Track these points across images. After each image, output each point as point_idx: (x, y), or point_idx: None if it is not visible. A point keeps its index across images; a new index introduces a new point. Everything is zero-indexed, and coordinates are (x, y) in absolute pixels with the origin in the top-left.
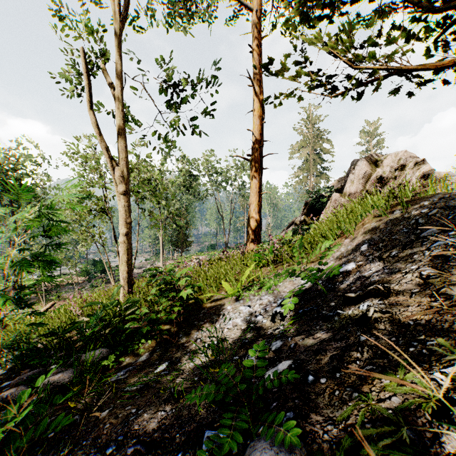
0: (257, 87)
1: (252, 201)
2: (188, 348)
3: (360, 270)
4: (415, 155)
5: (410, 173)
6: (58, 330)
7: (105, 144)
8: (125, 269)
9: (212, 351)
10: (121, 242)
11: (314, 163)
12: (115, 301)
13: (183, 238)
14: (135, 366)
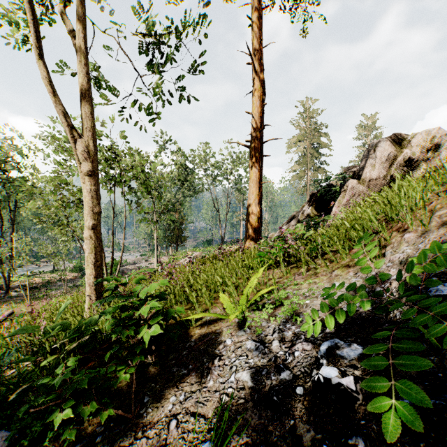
0: (257, 65)
1: (252, 192)
2: (151, 444)
3: None
4: None
5: (446, 153)
6: None
7: (63, 108)
8: (91, 273)
9: None
10: (86, 238)
11: (311, 157)
12: (64, 322)
13: (178, 233)
14: None
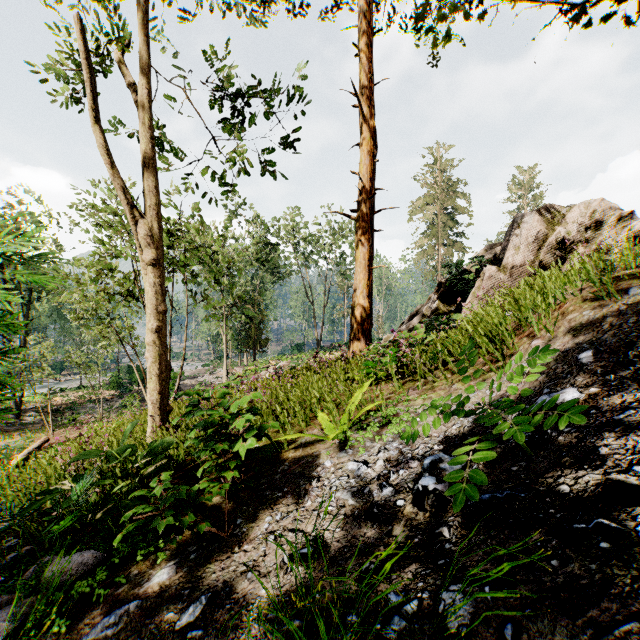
0: (366, 108)
1: (358, 280)
2: (250, 556)
3: (597, 405)
4: (616, 206)
5: (610, 233)
6: (11, 510)
7: (121, 181)
8: (155, 388)
9: (298, 595)
10: (149, 343)
11: (444, 227)
12: (130, 446)
13: (256, 334)
14: (142, 600)
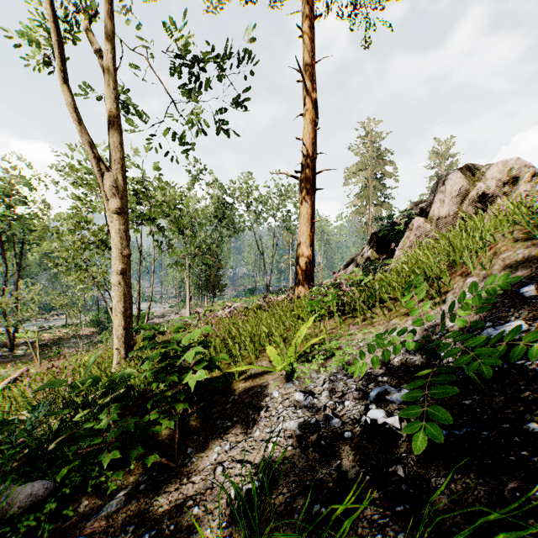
0: (309, 83)
1: (302, 232)
2: (198, 488)
3: None
4: (529, 164)
5: (525, 188)
6: None
7: (89, 137)
8: (120, 324)
9: None
10: (115, 284)
11: (374, 190)
12: (94, 377)
13: (215, 280)
14: (86, 536)
